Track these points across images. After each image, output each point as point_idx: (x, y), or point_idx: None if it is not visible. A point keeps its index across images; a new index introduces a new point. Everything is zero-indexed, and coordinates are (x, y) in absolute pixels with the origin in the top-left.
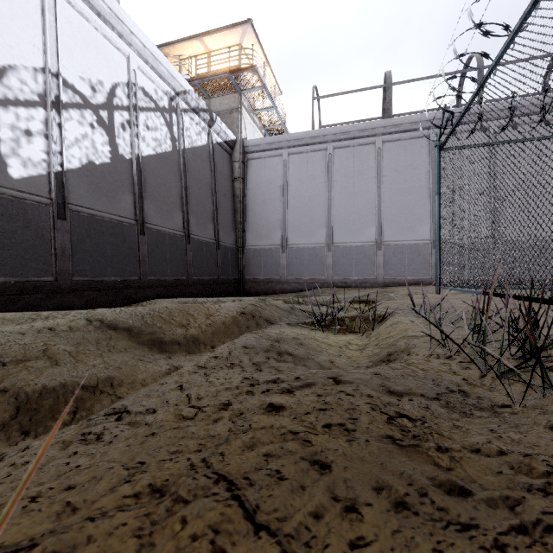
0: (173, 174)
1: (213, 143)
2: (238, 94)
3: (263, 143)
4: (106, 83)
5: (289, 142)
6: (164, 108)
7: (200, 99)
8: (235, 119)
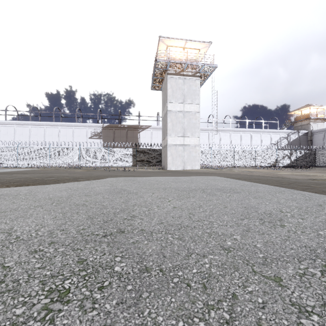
0: (288, 147)
1: (299, 136)
2: (309, 120)
3: (317, 131)
4: (276, 140)
5: (324, 130)
6: (286, 137)
7: (295, 131)
8: (308, 126)
